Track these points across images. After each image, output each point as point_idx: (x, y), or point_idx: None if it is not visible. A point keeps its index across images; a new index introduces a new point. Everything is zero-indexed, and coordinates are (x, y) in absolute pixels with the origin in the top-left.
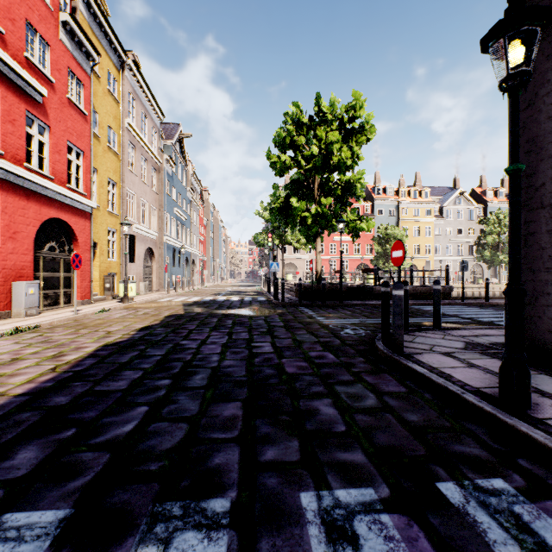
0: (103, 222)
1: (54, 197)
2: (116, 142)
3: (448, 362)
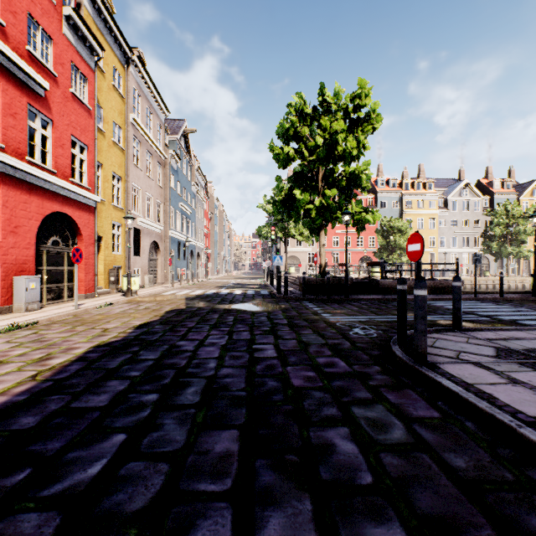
0: (107, 216)
1: (57, 191)
2: (121, 137)
3: (484, 376)
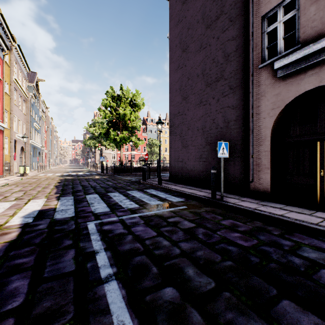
0: None
1: None
2: (7, 89)
3: (154, 182)
